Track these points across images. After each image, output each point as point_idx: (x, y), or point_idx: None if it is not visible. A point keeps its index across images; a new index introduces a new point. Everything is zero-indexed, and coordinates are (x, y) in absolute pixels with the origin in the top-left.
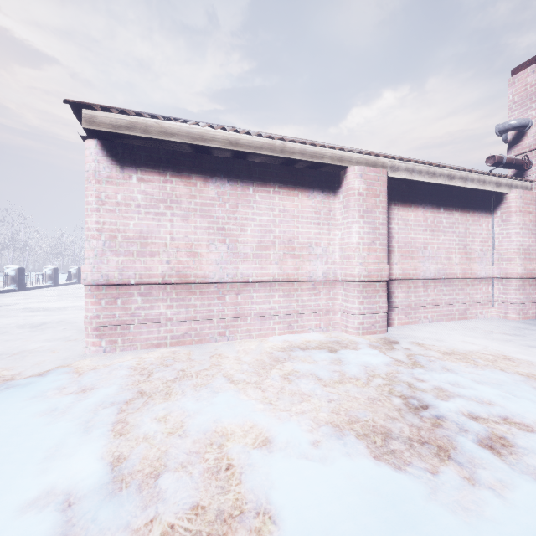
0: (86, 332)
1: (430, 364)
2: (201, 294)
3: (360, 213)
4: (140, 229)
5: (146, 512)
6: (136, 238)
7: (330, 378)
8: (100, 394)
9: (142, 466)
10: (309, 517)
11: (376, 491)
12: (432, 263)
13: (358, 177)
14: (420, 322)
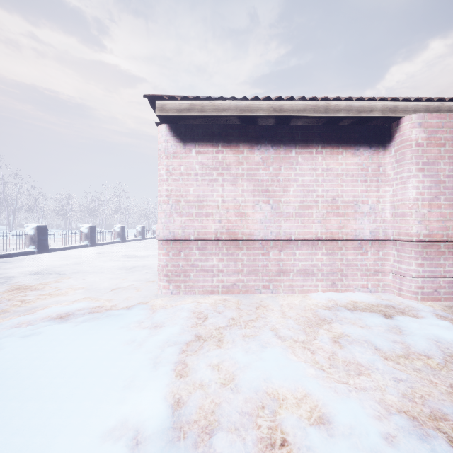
0: (159, 277)
1: None
2: (247, 250)
3: (418, 166)
4: (197, 194)
5: None
6: (195, 201)
7: (391, 349)
8: (166, 332)
9: (198, 416)
10: None
11: None
12: None
13: (416, 127)
14: None
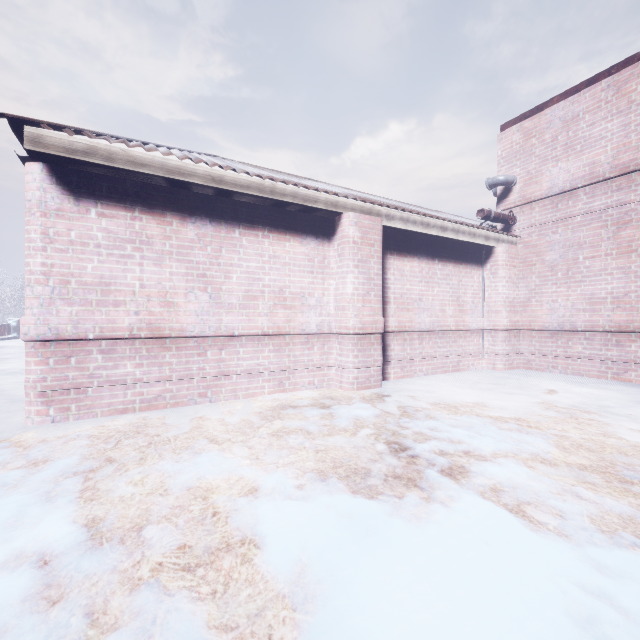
0: (28, 399)
1: (417, 413)
2: (178, 350)
3: (355, 263)
4: (100, 274)
5: (133, 556)
6: (96, 284)
7: (320, 431)
8: (58, 464)
9: (122, 523)
10: (289, 538)
11: (349, 514)
12: (427, 315)
13: (353, 225)
14: (416, 375)
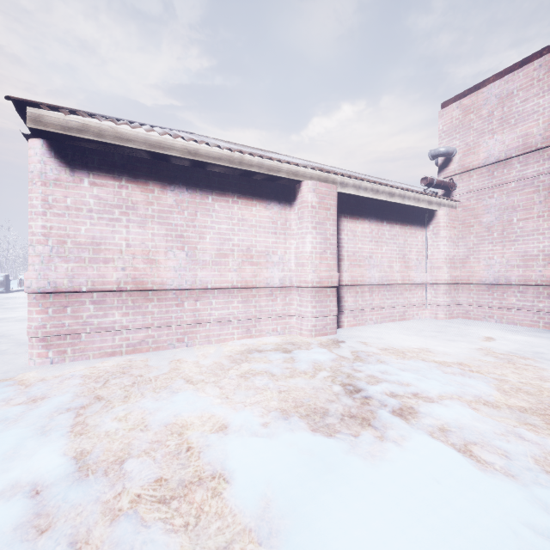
0: (30, 343)
1: (368, 358)
2: (159, 301)
3: (313, 225)
4: (92, 235)
5: (114, 488)
6: (88, 244)
7: (282, 373)
8: (53, 401)
9: (106, 456)
10: (256, 473)
11: (310, 451)
12: (377, 270)
13: (311, 192)
14: (367, 323)
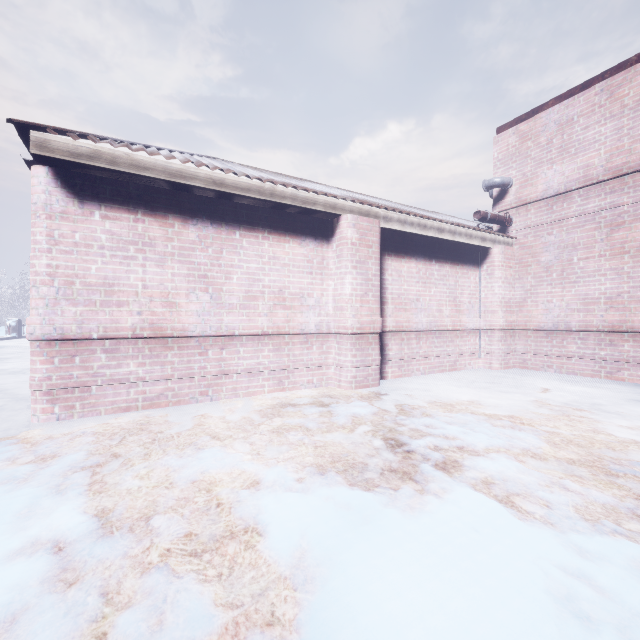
0: (33, 398)
1: (413, 411)
2: (179, 349)
3: (353, 264)
4: (104, 275)
5: (142, 543)
6: (100, 285)
7: (318, 428)
8: (65, 459)
9: (131, 513)
10: (290, 526)
11: (347, 504)
12: (424, 315)
13: (351, 227)
14: (413, 374)
